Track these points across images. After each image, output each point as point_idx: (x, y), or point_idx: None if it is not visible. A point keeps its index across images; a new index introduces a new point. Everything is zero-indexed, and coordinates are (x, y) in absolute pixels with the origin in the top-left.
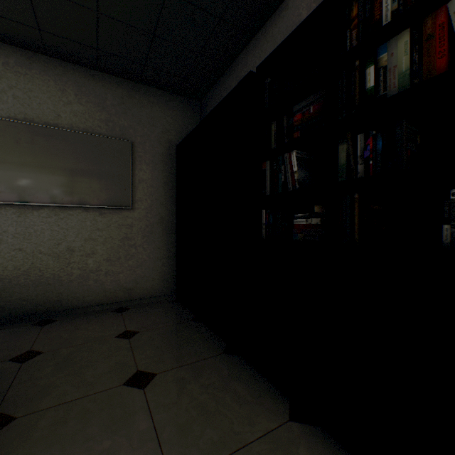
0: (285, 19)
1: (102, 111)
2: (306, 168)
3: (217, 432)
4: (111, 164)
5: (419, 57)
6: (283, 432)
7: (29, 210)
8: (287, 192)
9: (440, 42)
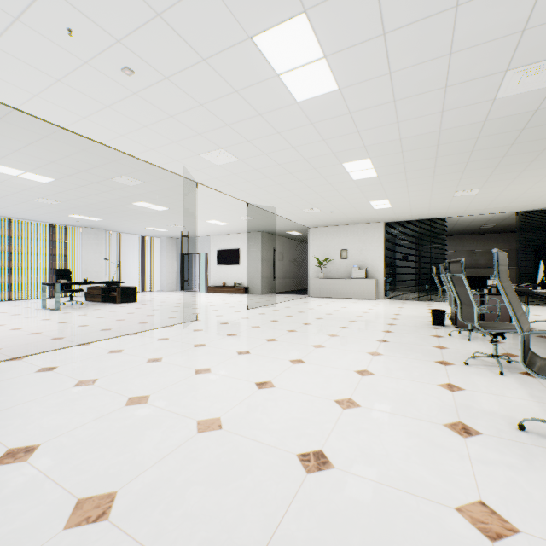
0: None
1: (507, 243)
2: None
3: None
4: (510, 256)
5: None
6: None
7: (489, 269)
8: None
9: None
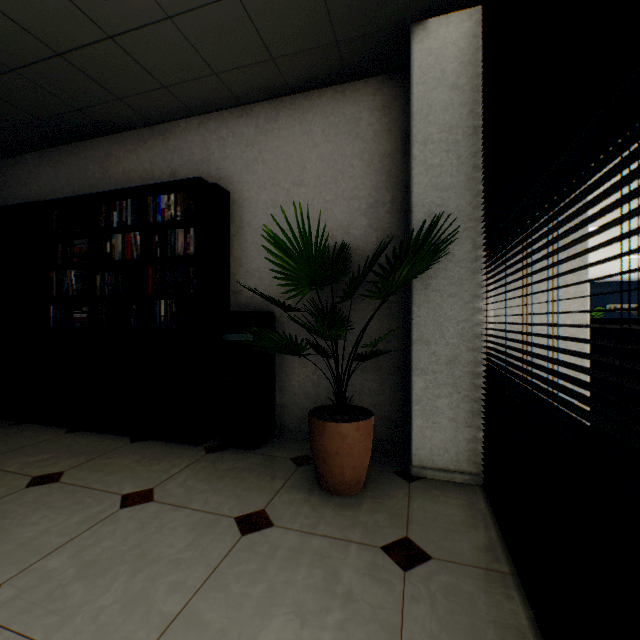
0: (78, 158)
1: None
2: (84, 282)
3: (7, 447)
4: None
5: (125, 248)
6: (59, 437)
7: None
8: (69, 296)
9: (130, 246)
